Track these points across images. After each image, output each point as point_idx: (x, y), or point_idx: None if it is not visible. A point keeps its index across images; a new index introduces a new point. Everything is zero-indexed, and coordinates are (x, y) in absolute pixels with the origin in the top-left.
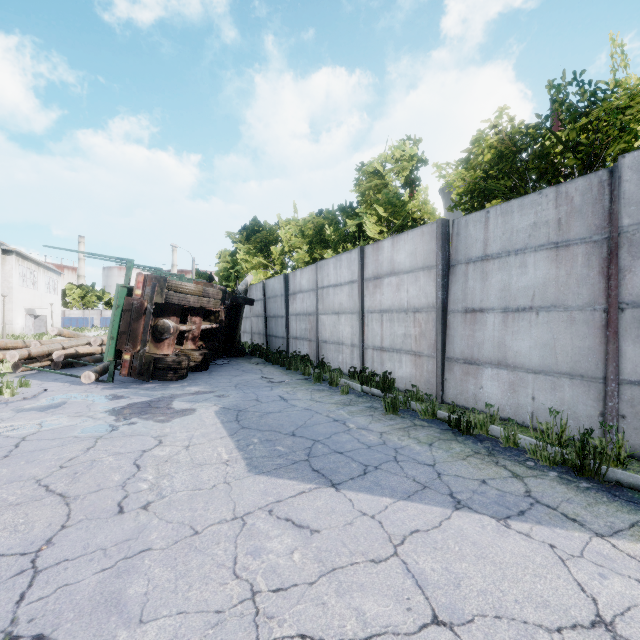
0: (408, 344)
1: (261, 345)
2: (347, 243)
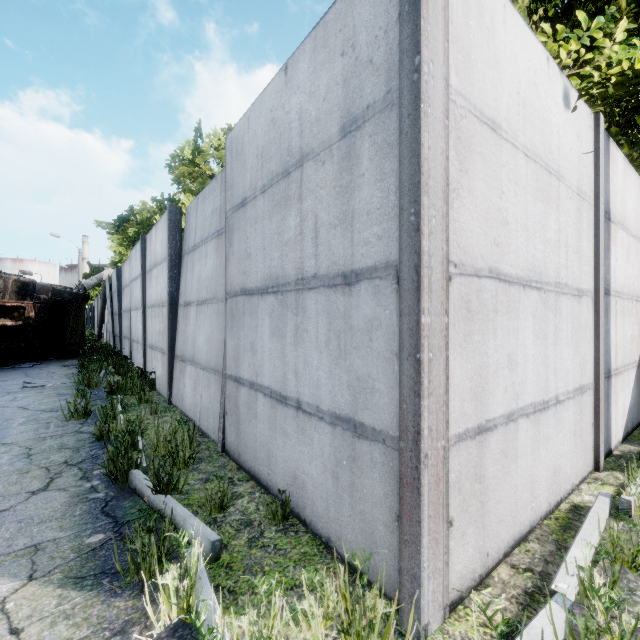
0: (160, 341)
1: (110, 345)
2: None
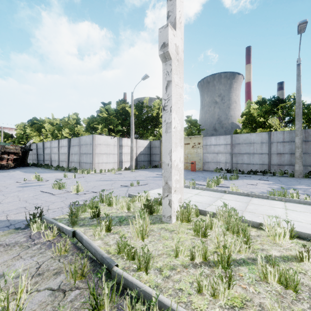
0: (65, 160)
1: (36, 163)
2: (58, 137)
